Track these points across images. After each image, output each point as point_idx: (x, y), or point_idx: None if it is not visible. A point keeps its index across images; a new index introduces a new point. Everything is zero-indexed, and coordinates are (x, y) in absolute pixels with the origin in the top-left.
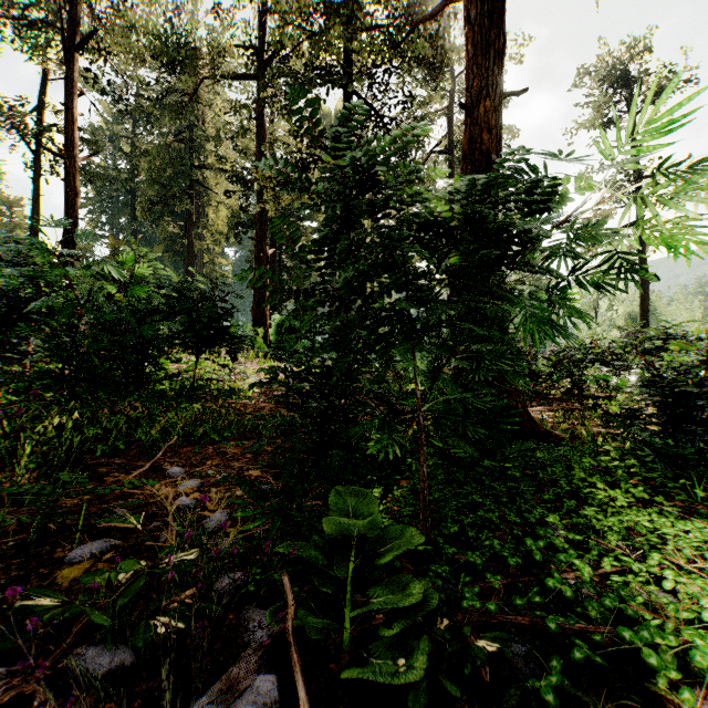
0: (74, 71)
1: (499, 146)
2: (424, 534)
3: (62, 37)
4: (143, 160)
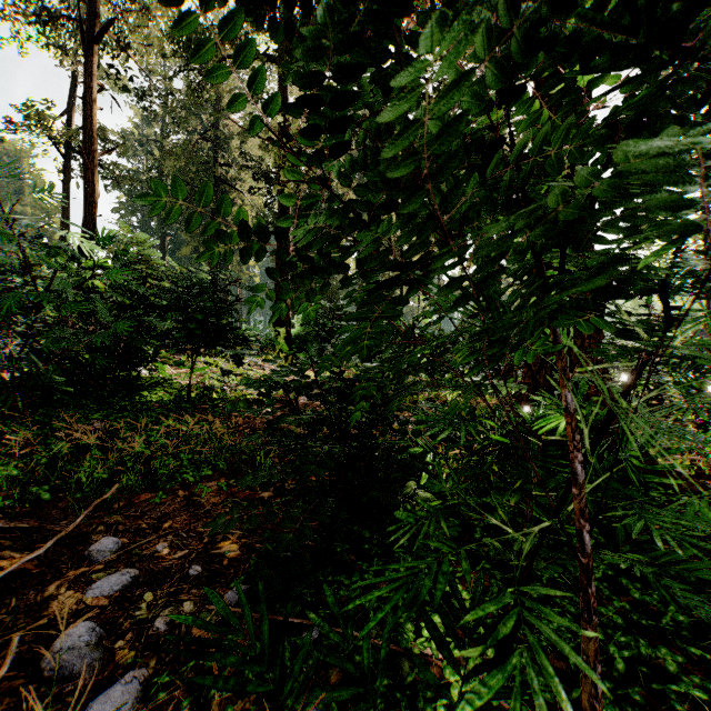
0: (93, 64)
1: None
2: None
3: (79, 27)
4: (167, 159)
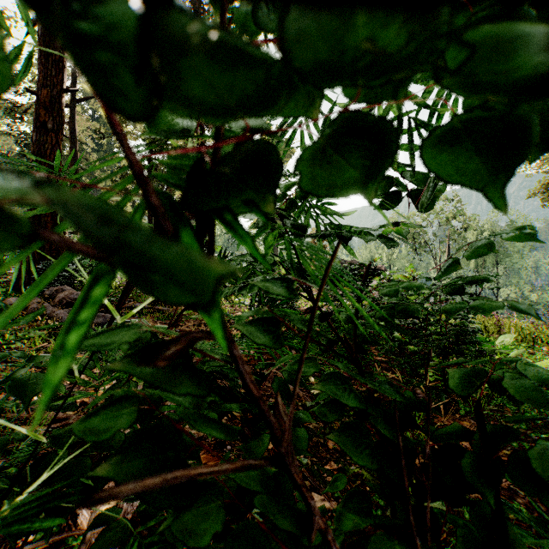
0: None
1: None
2: None
3: None
4: None
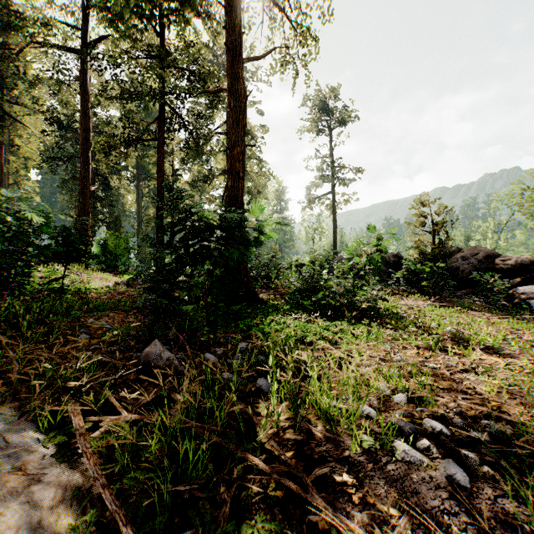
0: None
1: (244, 169)
2: (207, 324)
3: None
4: None
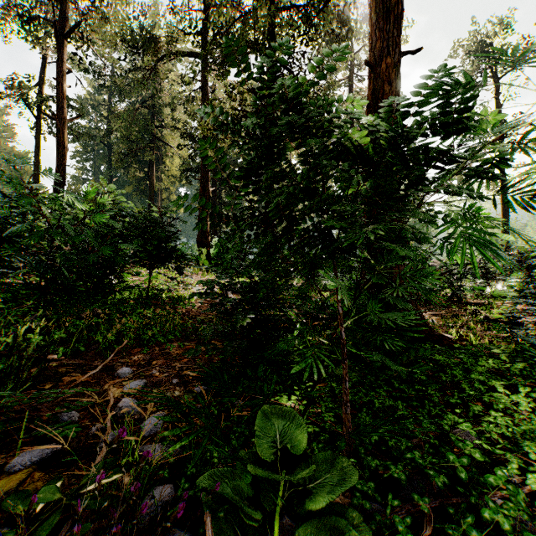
0: (63, 53)
1: (398, 96)
2: (346, 445)
3: (54, 27)
4: (116, 122)
